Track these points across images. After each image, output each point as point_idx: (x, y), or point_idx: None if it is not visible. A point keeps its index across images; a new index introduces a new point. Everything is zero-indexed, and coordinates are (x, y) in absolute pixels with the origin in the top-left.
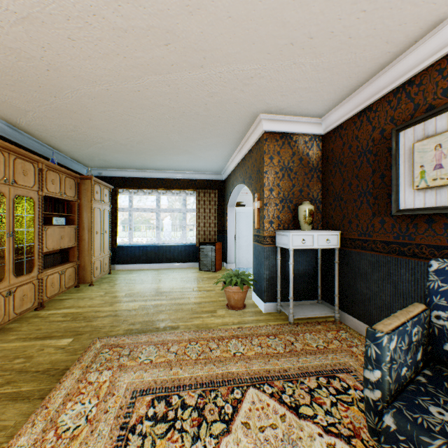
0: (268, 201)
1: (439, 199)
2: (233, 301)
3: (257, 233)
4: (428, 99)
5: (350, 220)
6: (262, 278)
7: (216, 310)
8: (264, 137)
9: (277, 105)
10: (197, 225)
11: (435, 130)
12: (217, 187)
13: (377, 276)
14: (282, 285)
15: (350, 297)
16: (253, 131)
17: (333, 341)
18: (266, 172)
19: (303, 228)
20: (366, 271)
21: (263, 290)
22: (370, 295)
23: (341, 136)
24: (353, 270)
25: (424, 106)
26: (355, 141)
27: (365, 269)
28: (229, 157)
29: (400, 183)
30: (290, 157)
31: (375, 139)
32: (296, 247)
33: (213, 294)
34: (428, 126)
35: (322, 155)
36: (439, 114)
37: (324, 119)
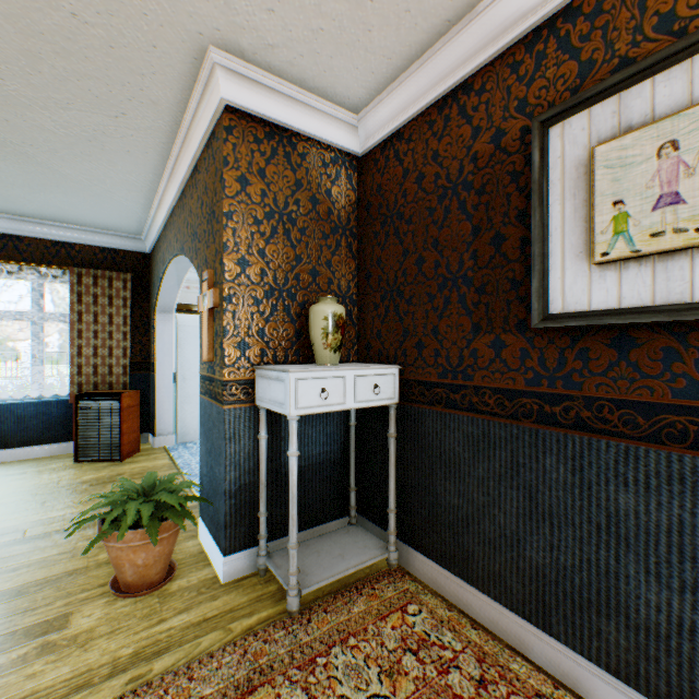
0: (236, 290)
1: (666, 287)
2: (132, 571)
3: (209, 373)
4: (619, 44)
5: (421, 342)
6: (221, 491)
7: (71, 614)
8: (226, 122)
9: (257, 22)
10: (76, 353)
11: (653, 110)
12: (132, 268)
13: (486, 469)
14: (272, 499)
15: (421, 512)
16: (197, 108)
17: (402, 657)
18: (230, 215)
19: (322, 360)
20: (459, 458)
21: (222, 523)
22: (469, 513)
23: (402, 156)
24: (429, 453)
25: (609, 64)
26: (433, 163)
27: (457, 453)
28: (152, 192)
29: (553, 249)
30: (290, 190)
31: (481, 155)
32: (307, 410)
33: (86, 541)
34: (633, 102)
35: (358, 201)
36: (667, 67)
37: (365, 116)
